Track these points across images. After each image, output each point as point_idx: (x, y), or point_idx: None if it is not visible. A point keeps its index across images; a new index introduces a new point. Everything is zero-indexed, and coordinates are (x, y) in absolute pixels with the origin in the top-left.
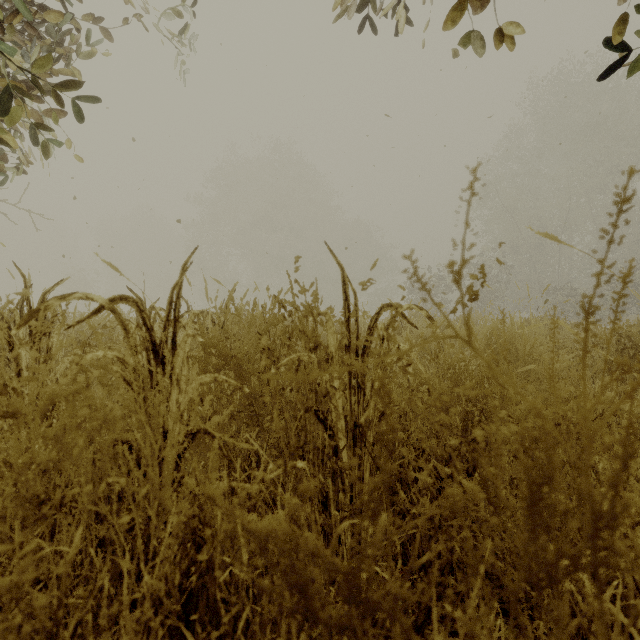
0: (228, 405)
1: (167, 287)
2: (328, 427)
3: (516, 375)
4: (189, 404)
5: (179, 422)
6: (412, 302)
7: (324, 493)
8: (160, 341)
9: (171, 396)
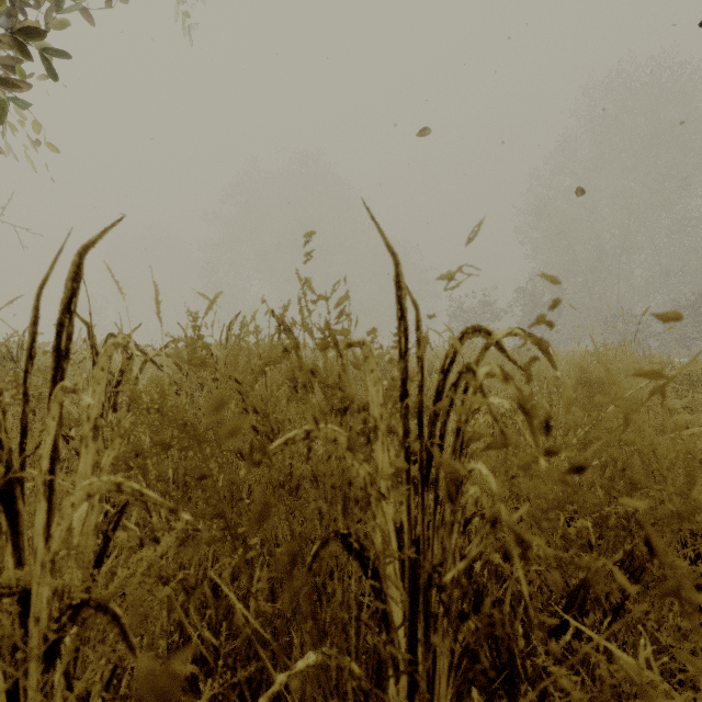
0: (188, 507)
1: (182, 315)
2: (369, 572)
3: (697, 452)
4: (69, 540)
5: (49, 578)
6: (454, 331)
7: (360, 696)
8: (118, 384)
9: (35, 519)
